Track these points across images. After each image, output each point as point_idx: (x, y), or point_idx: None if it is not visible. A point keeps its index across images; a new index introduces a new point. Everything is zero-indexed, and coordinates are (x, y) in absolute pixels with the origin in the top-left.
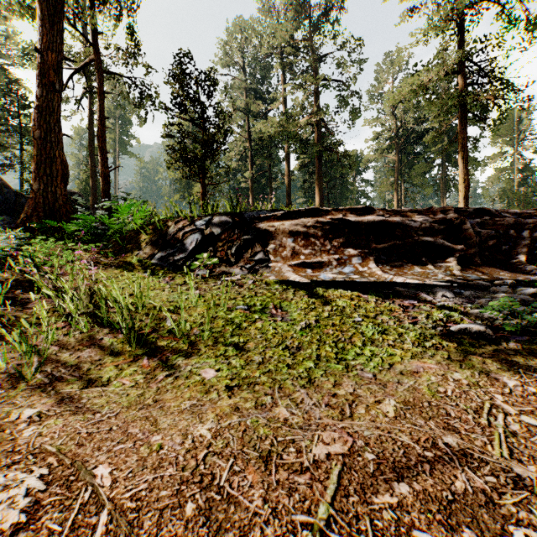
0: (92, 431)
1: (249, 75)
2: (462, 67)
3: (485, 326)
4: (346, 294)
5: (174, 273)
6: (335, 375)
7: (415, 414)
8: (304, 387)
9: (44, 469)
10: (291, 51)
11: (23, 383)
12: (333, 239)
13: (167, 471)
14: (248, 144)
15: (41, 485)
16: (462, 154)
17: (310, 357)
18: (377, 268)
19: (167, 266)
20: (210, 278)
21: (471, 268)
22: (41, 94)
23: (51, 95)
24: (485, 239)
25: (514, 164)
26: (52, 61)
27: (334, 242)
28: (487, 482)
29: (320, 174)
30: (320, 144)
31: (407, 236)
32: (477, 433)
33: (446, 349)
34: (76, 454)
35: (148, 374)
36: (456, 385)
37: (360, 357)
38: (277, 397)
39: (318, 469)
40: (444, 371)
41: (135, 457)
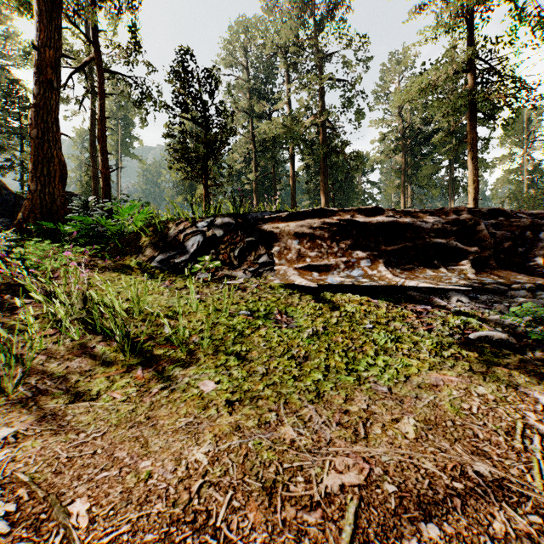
0: (73, 455)
1: (253, 76)
2: (472, 65)
3: (507, 334)
4: (355, 298)
5: (174, 277)
6: (346, 388)
7: (438, 436)
8: (313, 402)
9: (11, 504)
10: (296, 50)
11: (3, 398)
12: (340, 241)
13: (155, 506)
14: (252, 146)
15: (5, 526)
16: (472, 155)
17: (319, 368)
18: (387, 272)
19: (167, 269)
20: (211, 282)
21: (486, 272)
22: (38, 92)
23: (49, 93)
24: (500, 241)
25: (524, 166)
26: (50, 58)
27: (341, 244)
28: (530, 523)
29: (326, 175)
30: (326, 145)
31: (418, 237)
32: (511, 459)
33: (467, 359)
34: (52, 484)
35: (142, 387)
36: (481, 401)
37: (373, 368)
38: (282, 413)
39: (331, 504)
40: (466, 384)
41: (119, 488)
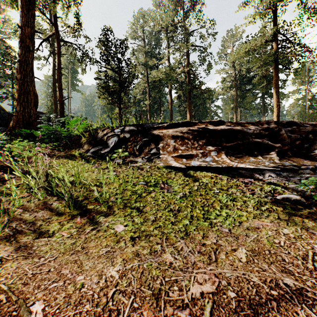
0: (36, 272)
1: (148, 44)
2: (276, 37)
3: (300, 196)
4: (208, 174)
5: (100, 161)
6: (203, 230)
7: (260, 260)
8: (183, 238)
9: None
10: (173, 29)
11: None
12: (199, 140)
13: (85, 307)
14: (147, 85)
15: None
16: (276, 90)
17: (186, 217)
18: (227, 158)
19: (97, 157)
20: (123, 165)
21: (286, 158)
22: (21, 53)
23: (27, 53)
24: (293, 140)
25: (306, 96)
26: (28, 33)
27: (199, 142)
28: None
29: (190, 102)
30: (190, 84)
31: (245, 138)
32: (306, 275)
33: (276, 212)
34: (22, 291)
35: (80, 228)
36: (286, 238)
37: (219, 217)
38: (164, 245)
39: (195, 305)
40: (276, 227)
41: (63, 294)
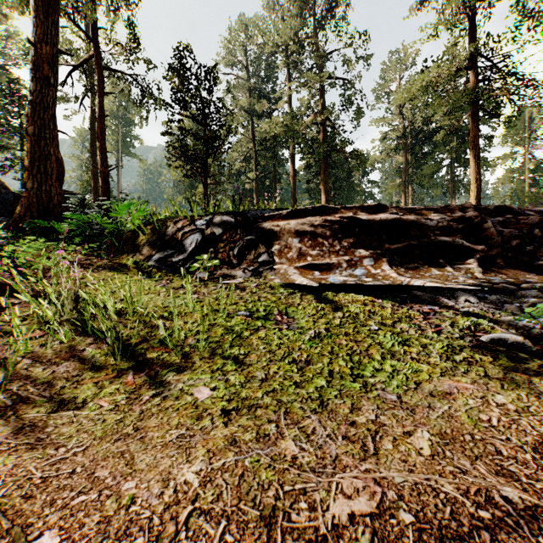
0: (49, 475)
1: (253, 75)
2: (474, 62)
3: (522, 337)
4: (359, 298)
5: (171, 276)
6: (351, 396)
7: (457, 452)
8: (316, 411)
9: None
10: (296, 49)
11: None
12: (343, 239)
13: (135, 541)
14: (253, 145)
15: None
16: (474, 153)
17: (322, 373)
18: (391, 271)
19: (165, 268)
20: (210, 282)
21: (494, 271)
22: (35, 88)
23: (46, 89)
24: (507, 239)
25: (525, 165)
26: (47, 54)
27: (343, 242)
28: None
29: (326, 174)
30: (326, 144)
31: (423, 235)
32: (542, 481)
33: (481, 364)
34: (20, 511)
35: (132, 393)
36: (500, 411)
37: (380, 374)
38: (283, 425)
39: (339, 538)
40: (483, 392)
41: (97, 517)
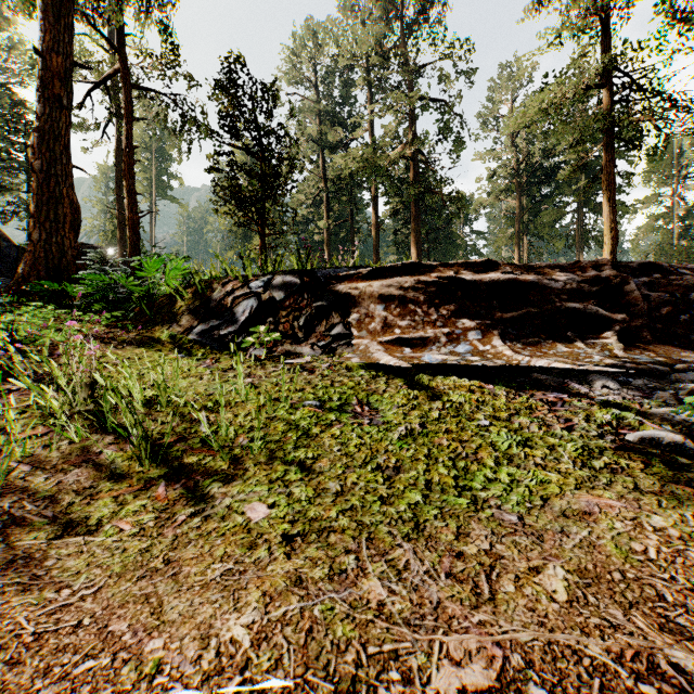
0: (45, 630)
1: (325, 95)
2: (608, 78)
3: (681, 435)
4: (463, 383)
5: (218, 354)
6: (457, 517)
7: (603, 597)
8: (409, 538)
9: None
10: (380, 62)
11: None
12: (441, 306)
13: None
14: (324, 185)
15: None
16: (608, 195)
17: (416, 485)
18: (504, 347)
19: (210, 343)
20: (268, 361)
21: (638, 347)
22: (43, 111)
23: (57, 113)
24: (655, 306)
25: (673, 210)
26: (58, 67)
27: (442, 309)
28: None
29: (418, 222)
30: (418, 184)
31: (545, 301)
32: None
33: (628, 472)
34: (2, 684)
35: (164, 512)
36: (659, 539)
37: (493, 485)
38: (365, 556)
39: None
40: (634, 512)
41: (108, 692)
